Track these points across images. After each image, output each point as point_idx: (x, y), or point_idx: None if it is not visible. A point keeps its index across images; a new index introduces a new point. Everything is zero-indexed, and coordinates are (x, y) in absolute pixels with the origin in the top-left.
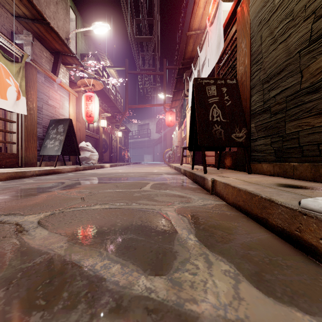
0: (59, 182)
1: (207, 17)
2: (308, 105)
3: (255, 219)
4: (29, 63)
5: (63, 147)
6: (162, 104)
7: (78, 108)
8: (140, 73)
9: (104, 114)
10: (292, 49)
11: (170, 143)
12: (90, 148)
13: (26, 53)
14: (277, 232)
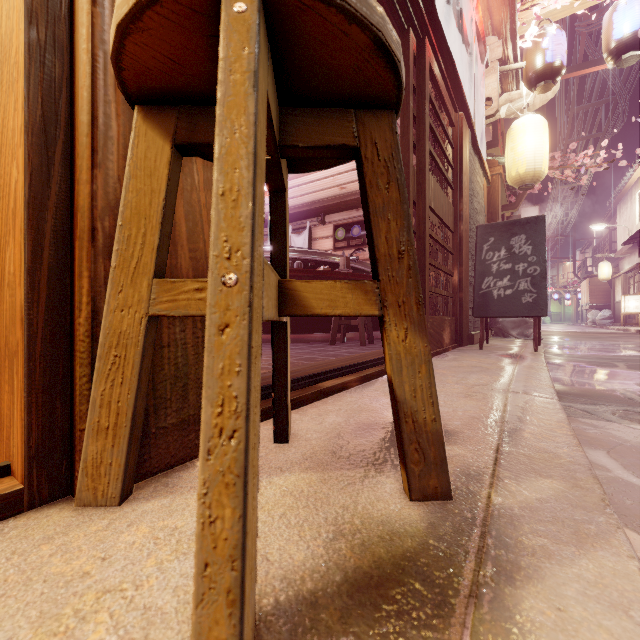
0: None
1: None
2: None
3: None
4: None
5: None
6: None
7: None
8: None
9: None
10: None
11: None
12: None
13: None
14: None
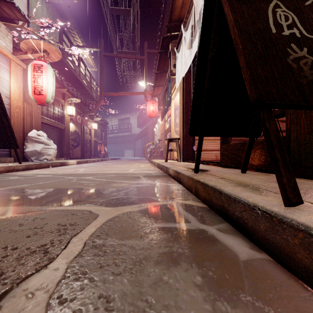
0: None
1: None
2: None
3: None
4: None
5: None
6: (143, 93)
7: None
8: (118, 56)
9: (72, 100)
10: None
11: (152, 137)
12: (43, 139)
13: None
14: None
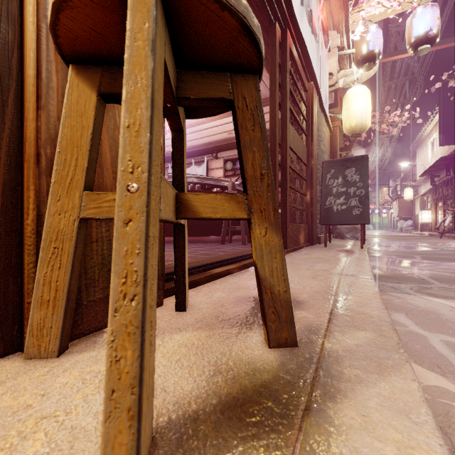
0: None
1: None
2: None
3: None
4: None
5: None
6: None
7: None
8: None
9: None
10: None
11: None
12: None
13: None
14: None
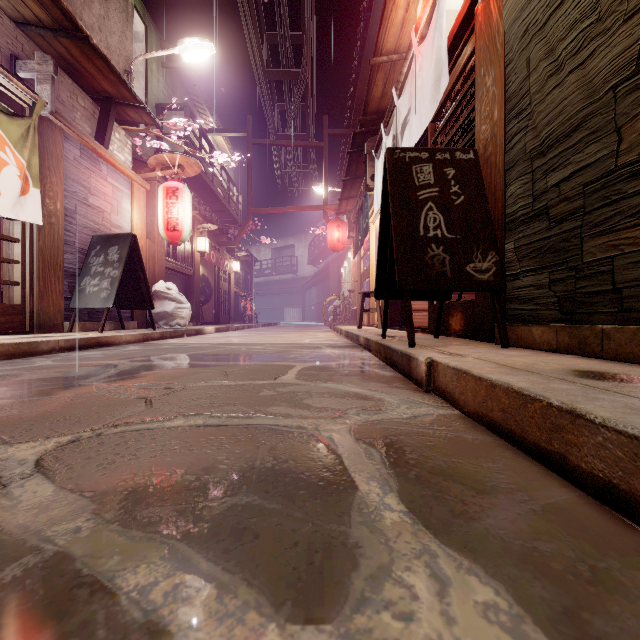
0: (106, 364)
1: (412, 27)
2: (635, 201)
3: (534, 453)
4: (47, 120)
5: (119, 292)
6: (321, 207)
7: (151, 214)
8: (277, 144)
9: (205, 227)
10: (598, 82)
11: (337, 285)
12: (175, 295)
13: (41, 99)
14: (593, 489)
